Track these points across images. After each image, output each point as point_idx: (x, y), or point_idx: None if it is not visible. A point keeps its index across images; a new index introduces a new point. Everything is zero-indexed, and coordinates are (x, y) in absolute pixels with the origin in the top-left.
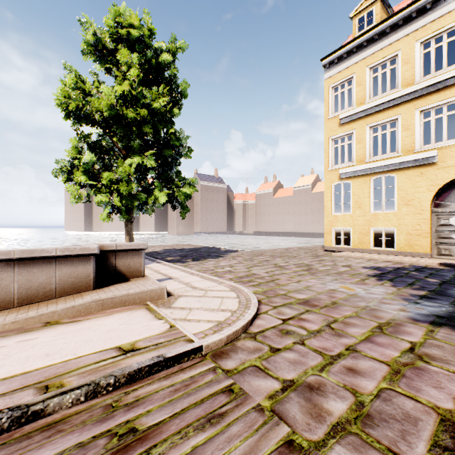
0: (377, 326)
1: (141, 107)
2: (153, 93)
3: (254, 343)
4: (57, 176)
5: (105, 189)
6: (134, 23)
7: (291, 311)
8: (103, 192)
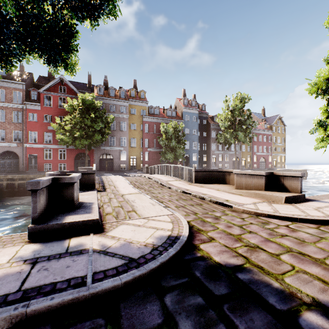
0: (306, 254)
1: None
2: None
3: (246, 216)
4: (313, 133)
5: (325, 138)
6: None
7: (311, 231)
8: (324, 140)
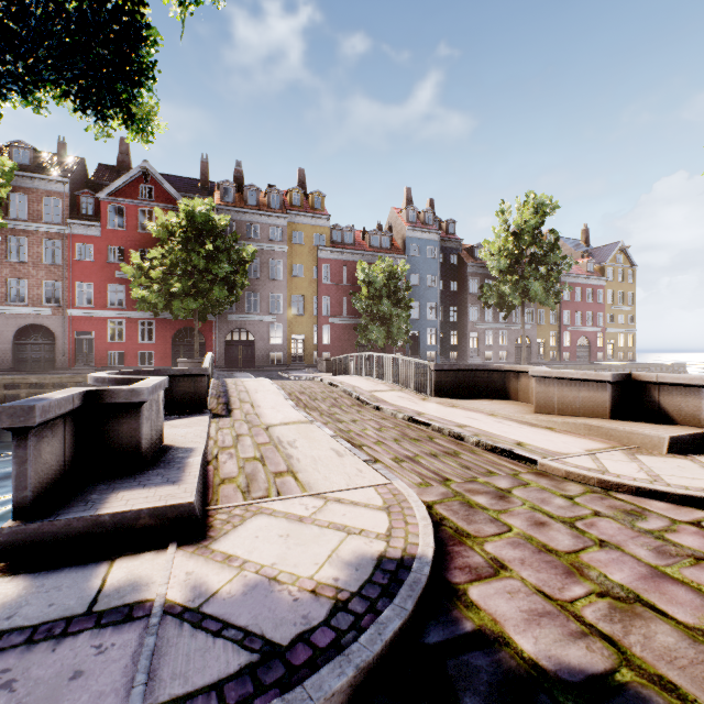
0: None
1: None
2: None
3: (576, 490)
4: None
5: None
6: None
7: None
8: None
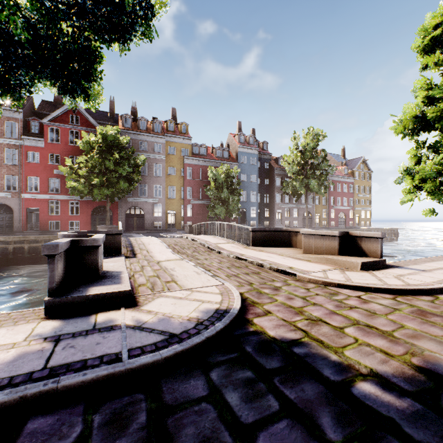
0: (374, 326)
1: (438, 103)
2: (442, 84)
3: (312, 286)
4: (399, 183)
5: (412, 189)
6: (437, 22)
7: (386, 302)
8: (411, 192)
